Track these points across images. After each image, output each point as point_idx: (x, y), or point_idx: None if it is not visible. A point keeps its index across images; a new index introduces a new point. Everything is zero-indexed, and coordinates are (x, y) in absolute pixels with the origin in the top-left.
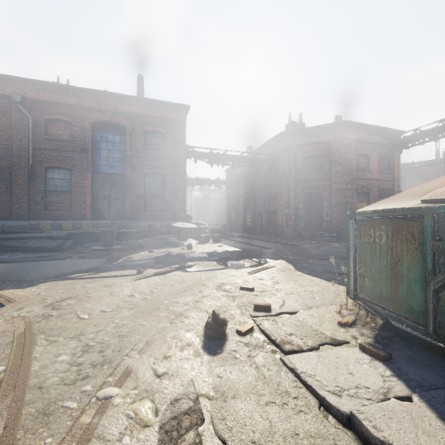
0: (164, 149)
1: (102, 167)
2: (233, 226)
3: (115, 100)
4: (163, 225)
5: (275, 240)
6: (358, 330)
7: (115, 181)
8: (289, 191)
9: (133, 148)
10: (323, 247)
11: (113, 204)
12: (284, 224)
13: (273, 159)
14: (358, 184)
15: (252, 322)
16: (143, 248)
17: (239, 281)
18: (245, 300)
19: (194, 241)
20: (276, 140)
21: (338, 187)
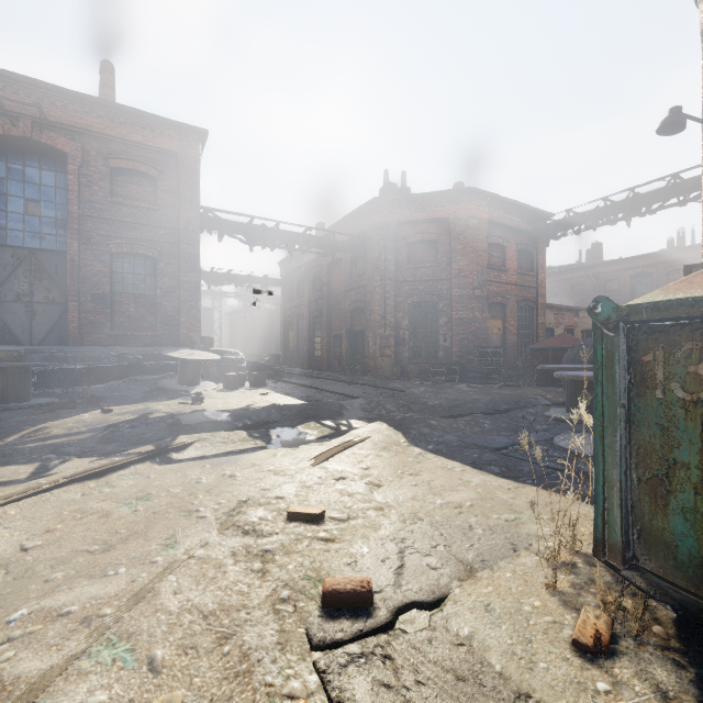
0: (154, 207)
1: (12, 235)
2: (293, 357)
3: (42, 96)
4: (149, 355)
5: (364, 381)
6: (640, 671)
7: (44, 266)
8: (386, 298)
9: (86, 200)
10: (445, 392)
11: (39, 313)
12: (377, 354)
13: (360, 244)
14: (490, 290)
15: (315, 683)
16: (99, 403)
17: (289, 489)
18: (298, 565)
19: (214, 386)
20: (364, 213)
21: (462, 293)
